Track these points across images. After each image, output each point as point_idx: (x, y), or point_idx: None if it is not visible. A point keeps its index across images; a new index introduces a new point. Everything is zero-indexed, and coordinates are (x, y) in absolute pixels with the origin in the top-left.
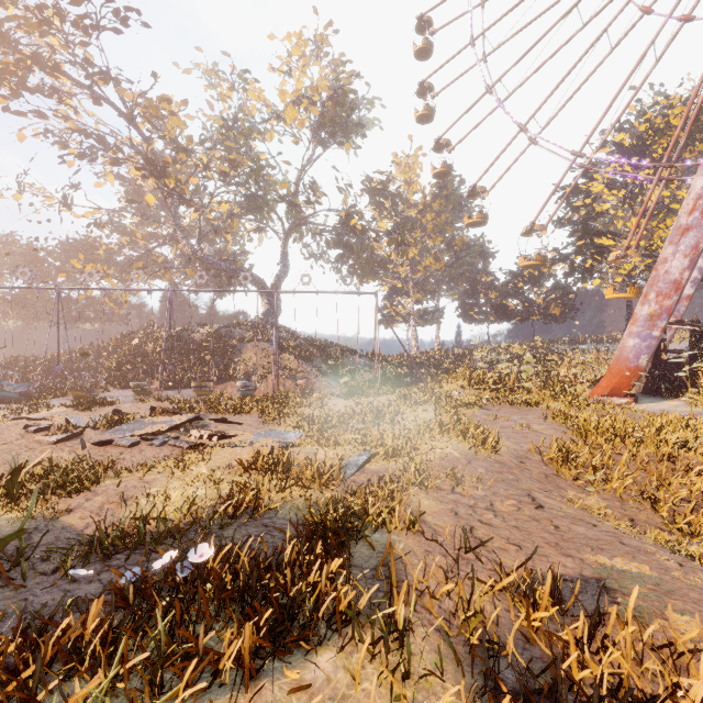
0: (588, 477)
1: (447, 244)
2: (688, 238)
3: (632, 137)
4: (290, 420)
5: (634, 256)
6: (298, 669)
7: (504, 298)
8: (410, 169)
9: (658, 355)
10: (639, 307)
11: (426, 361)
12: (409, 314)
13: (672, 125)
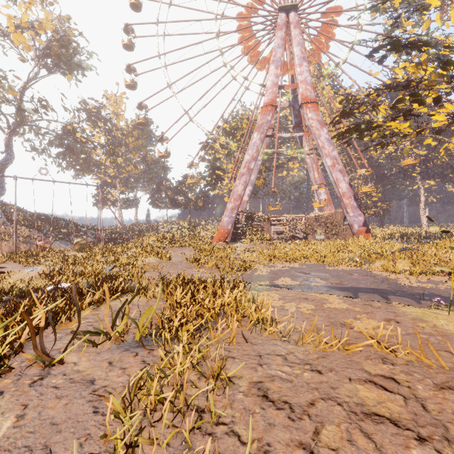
0: (200, 261)
1: (143, 159)
2: (243, 178)
3: (230, 127)
4: (45, 263)
5: (228, 182)
6: (115, 301)
7: (176, 195)
8: (117, 104)
9: (235, 225)
10: (228, 204)
11: (130, 231)
12: (116, 200)
13: (244, 127)
